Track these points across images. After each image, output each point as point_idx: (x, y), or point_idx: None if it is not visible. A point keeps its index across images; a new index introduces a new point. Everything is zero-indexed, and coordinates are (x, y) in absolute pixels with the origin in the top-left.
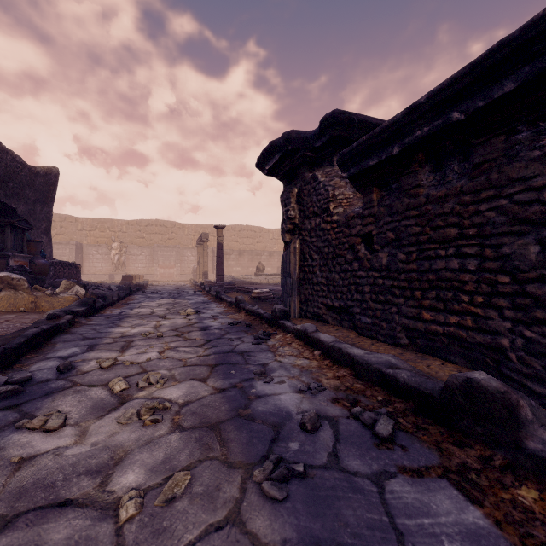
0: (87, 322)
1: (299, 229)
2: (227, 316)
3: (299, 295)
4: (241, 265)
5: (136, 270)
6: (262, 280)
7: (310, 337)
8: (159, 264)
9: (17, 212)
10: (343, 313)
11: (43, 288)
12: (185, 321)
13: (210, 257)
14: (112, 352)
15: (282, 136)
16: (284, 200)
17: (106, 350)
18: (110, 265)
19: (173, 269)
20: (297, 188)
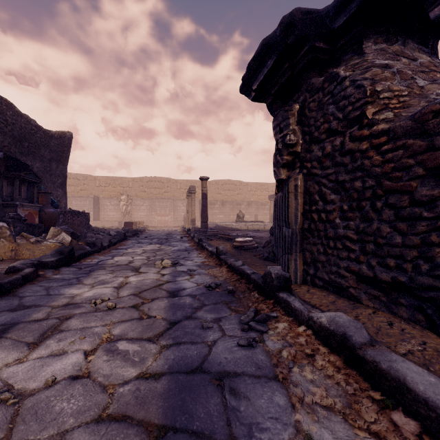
0: (52, 275)
1: (300, 160)
2: (206, 270)
3: (301, 252)
4: (223, 213)
5: (139, 217)
6: (242, 226)
7: (366, 361)
8: (157, 213)
9: (33, 169)
10: (396, 292)
11: (29, 236)
12: (157, 277)
13: (198, 206)
14: (13, 350)
15: (281, 22)
16: (278, 124)
17: (12, 341)
18: (119, 214)
19: (168, 216)
20: (298, 104)
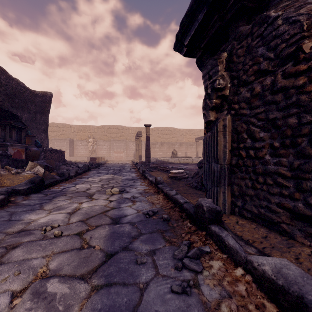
0: (22, 200)
1: (228, 103)
2: (146, 197)
3: (229, 186)
4: (162, 151)
5: (102, 154)
6: (175, 160)
7: None
8: (114, 151)
9: (22, 118)
10: None
11: (11, 168)
12: (105, 203)
13: (144, 146)
14: None
15: None
16: (208, 73)
17: None
18: (88, 151)
19: (122, 153)
20: (226, 53)
